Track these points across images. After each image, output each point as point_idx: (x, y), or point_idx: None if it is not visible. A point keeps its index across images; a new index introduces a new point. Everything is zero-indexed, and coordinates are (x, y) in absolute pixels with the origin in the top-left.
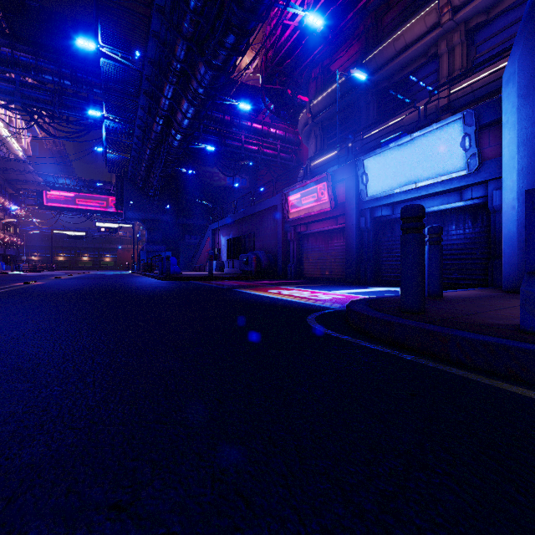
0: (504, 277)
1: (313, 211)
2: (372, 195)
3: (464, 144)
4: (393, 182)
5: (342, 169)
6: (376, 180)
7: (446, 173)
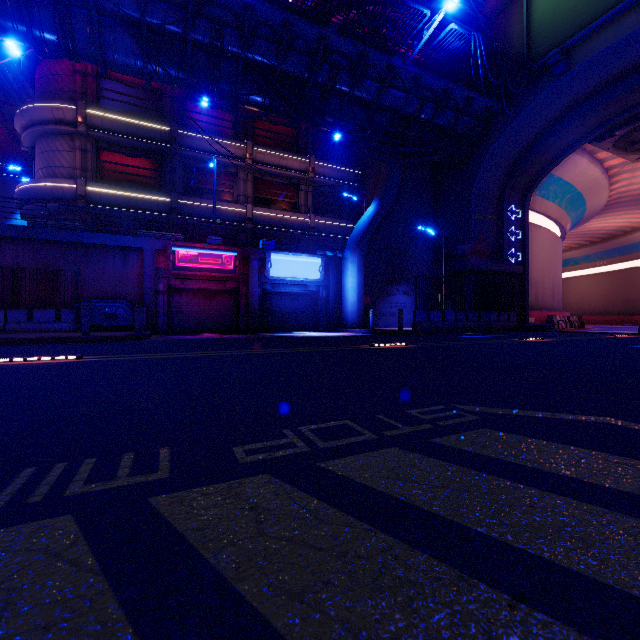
0: (351, 324)
1: (214, 272)
2: (273, 276)
3: (320, 269)
4: (287, 273)
5: (246, 249)
6: (277, 268)
7: (312, 278)
